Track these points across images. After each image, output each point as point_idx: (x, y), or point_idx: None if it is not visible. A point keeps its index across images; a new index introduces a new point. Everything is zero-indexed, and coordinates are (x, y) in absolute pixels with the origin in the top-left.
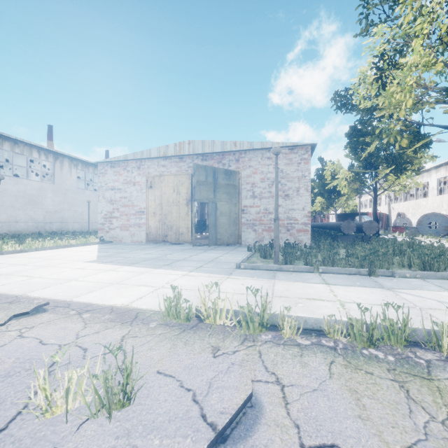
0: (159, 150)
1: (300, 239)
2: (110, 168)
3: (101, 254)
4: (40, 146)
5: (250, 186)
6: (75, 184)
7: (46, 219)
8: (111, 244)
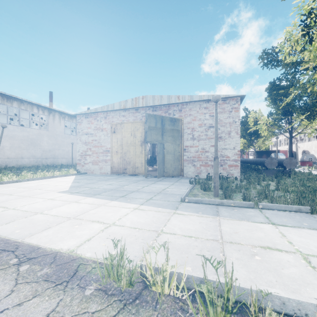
0: (120, 104)
1: (231, 172)
2: (84, 118)
3: (73, 184)
4: (39, 104)
5: (191, 130)
6: (63, 131)
7: (43, 156)
8: (85, 175)
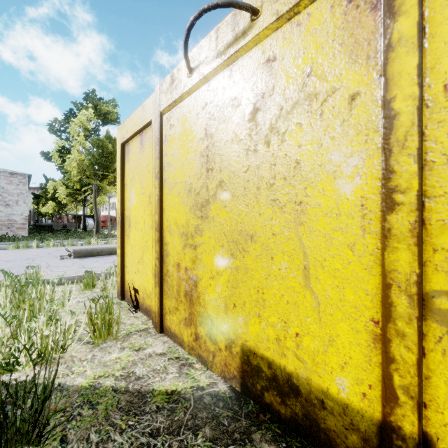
0: None
1: (19, 233)
2: None
3: None
4: None
5: None
6: None
7: None
8: None
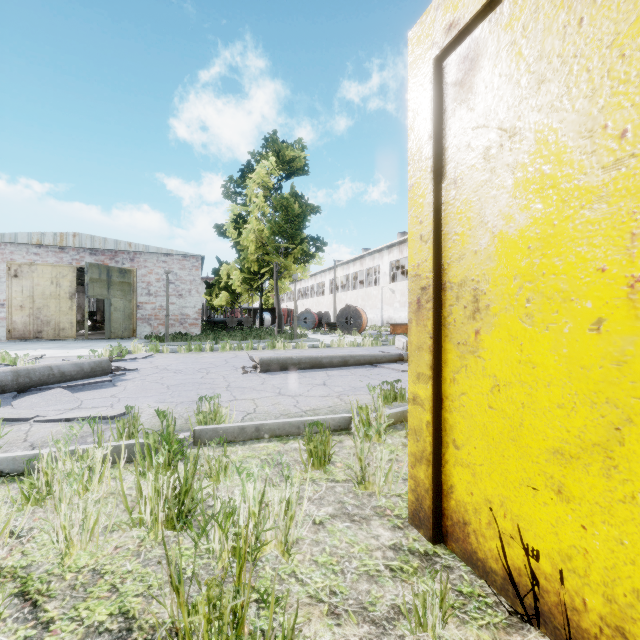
0: (30, 236)
1: (192, 331)
2: None
3: None
4: None
5: (146, 285)
6: None
7: None
8: None
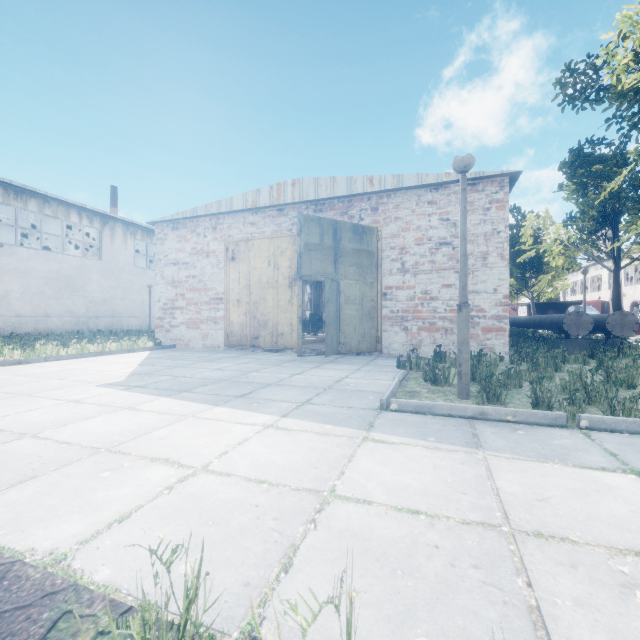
0: (245, 197)
1: (489, 344)
2: (171, 230)
3: (140, 369)
4: (81, 205)
5: (398, 253)
6: (132, 261)
7: (90, 312)
8: (171, 351)
